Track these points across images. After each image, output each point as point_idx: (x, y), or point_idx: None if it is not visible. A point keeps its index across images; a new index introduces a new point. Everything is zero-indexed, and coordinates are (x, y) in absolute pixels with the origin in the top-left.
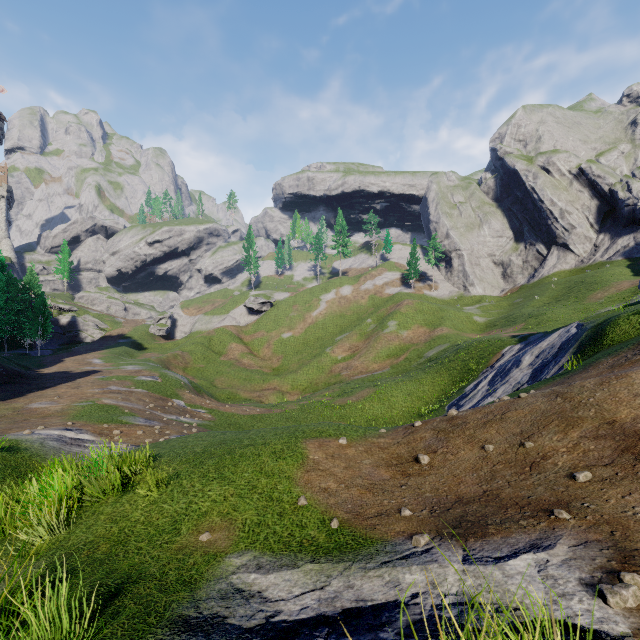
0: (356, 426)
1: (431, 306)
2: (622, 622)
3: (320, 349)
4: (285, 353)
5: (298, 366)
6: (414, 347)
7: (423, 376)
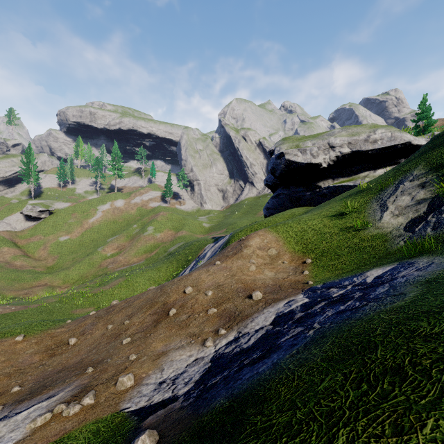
0: (52, 320)
1: (178, 216)
2: (18, 438)
3: (93, 249)
4: (61, 253)
5: (72, 263)
6: (163, 245)
7: (162, 265)
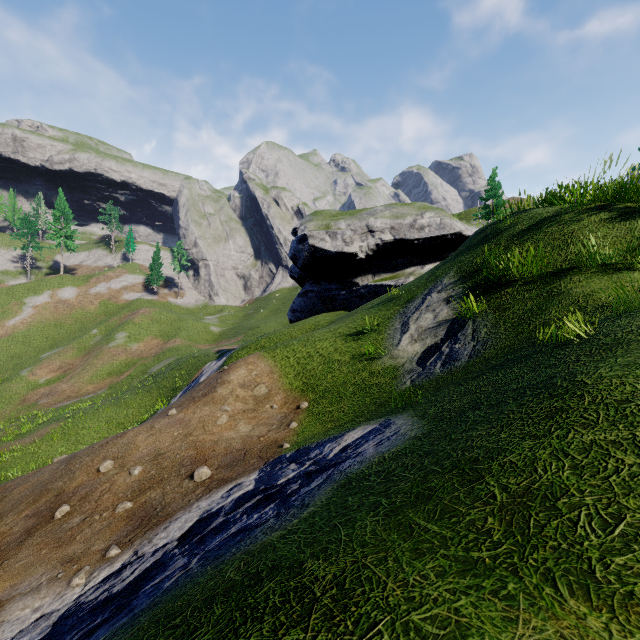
0: None
1: (170, 316)
2: None
3: (13, 371)
4: None
5: None
6: (142, 362)
7: (133, 397)
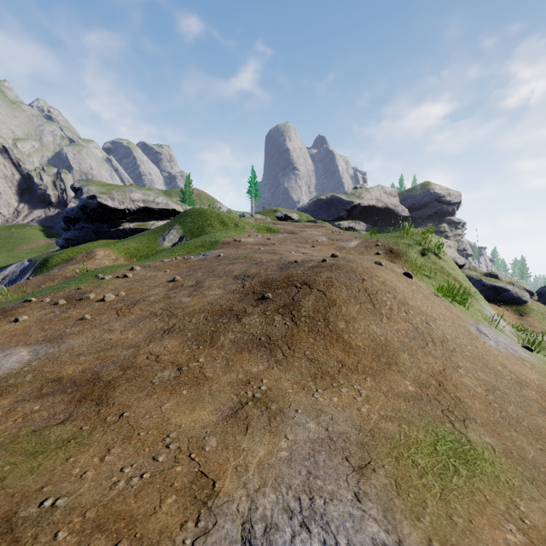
0: None
1: None
2: None
3: None
4: None
5: None
6: None
7: None
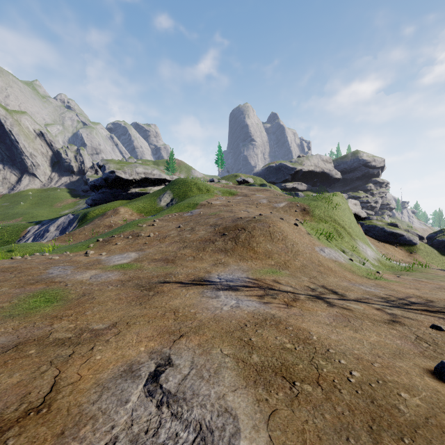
0: None
1: None
2: None
3: None
4: None
5: None
6: None
7: None
